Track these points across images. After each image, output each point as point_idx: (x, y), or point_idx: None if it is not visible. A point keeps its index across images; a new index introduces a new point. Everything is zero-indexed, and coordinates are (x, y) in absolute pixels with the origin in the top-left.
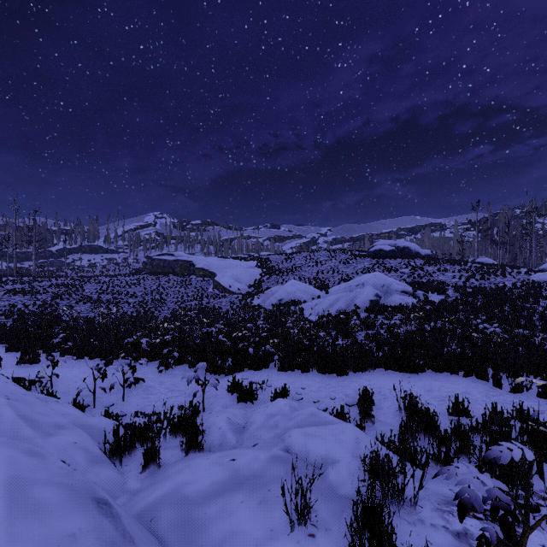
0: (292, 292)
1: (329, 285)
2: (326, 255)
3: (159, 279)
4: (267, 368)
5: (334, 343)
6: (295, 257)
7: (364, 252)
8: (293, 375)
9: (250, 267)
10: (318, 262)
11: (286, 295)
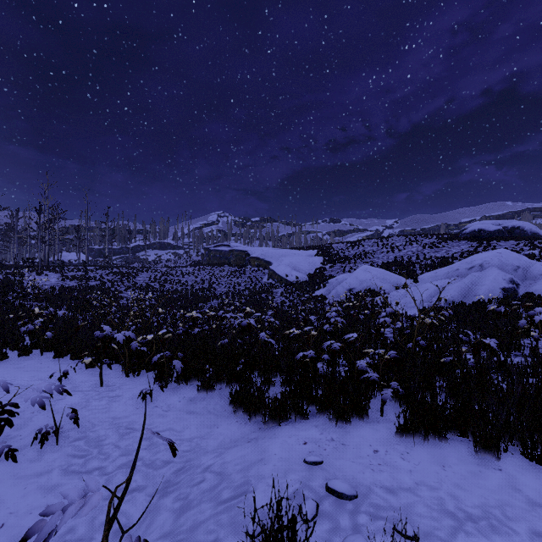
0: (366, 280)
1: (415, 272)
2: (402, 239)
3: (213, 270)
4: (363, 420)
5: (509, 362)
6: (363, 244)
7: (454, 235)
8: (455, 464)
9: (310, 256)
10: (394, 248)
11: (358, 283)
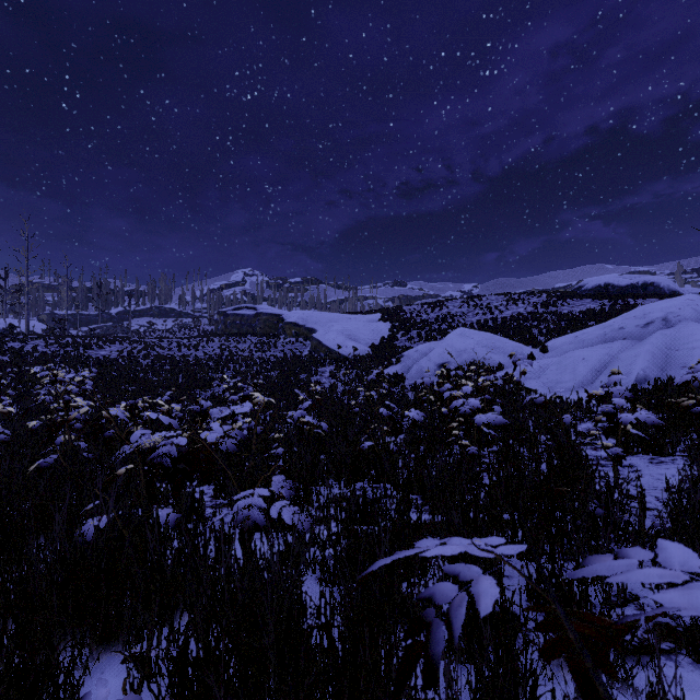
0: (467, 349)
1: (536, 338)
2: (501, 298)
3: (229, 341)
4: None
5: None
6: (446, 305)
7: (570, 293)
8: None
9: (372, 321)
10: (491, 309)
11: (454, 355)
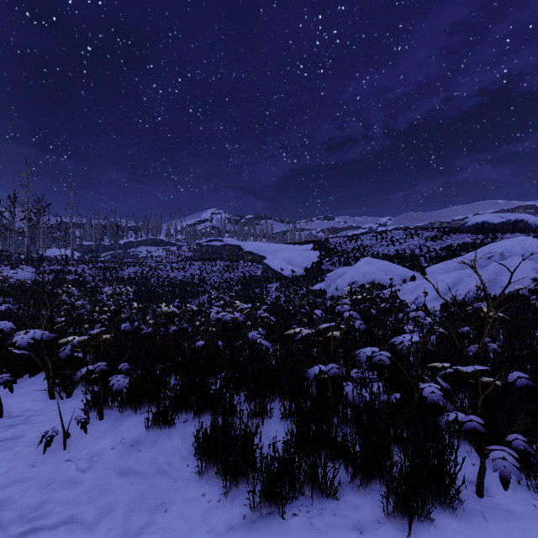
0: (369, 273)
1: (421, 264)
2: (402, 233)
3: (205, 265)
4: (452, 512)
5: None
6: (360, 238)
7: (456, 229)
8: None
9: (306, 250)
10: (394, 241)
11: (360, 276)
